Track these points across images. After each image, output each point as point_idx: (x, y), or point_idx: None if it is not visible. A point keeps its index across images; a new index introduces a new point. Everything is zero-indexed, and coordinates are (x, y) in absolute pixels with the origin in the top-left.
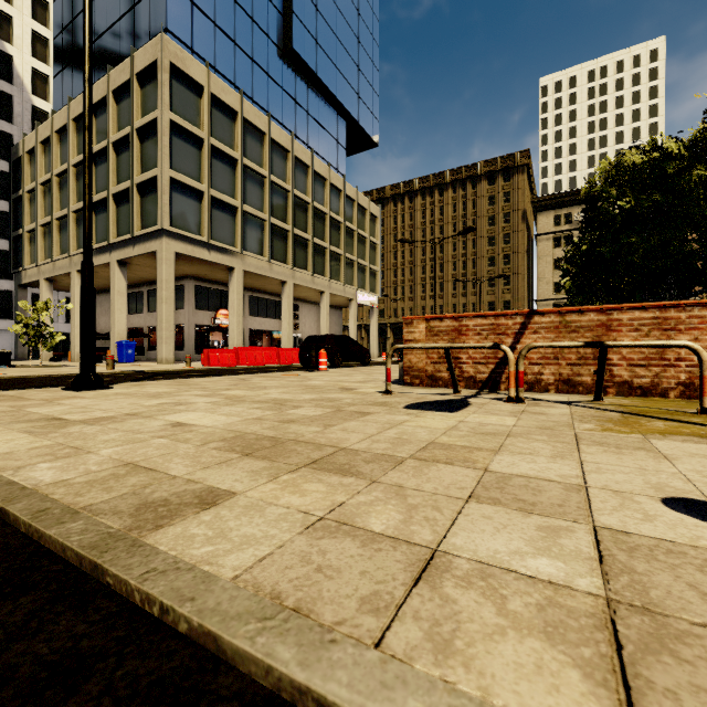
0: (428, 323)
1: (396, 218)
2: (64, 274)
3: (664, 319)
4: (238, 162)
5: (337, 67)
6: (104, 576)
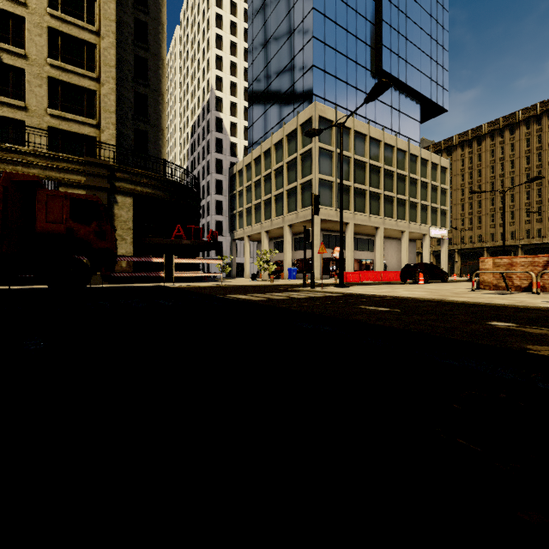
0: (493, 261)
1: (463, 160)
2: (257, 233)
3: None
4: (351, 159)
5: (413, 66)
6: (443, 301)
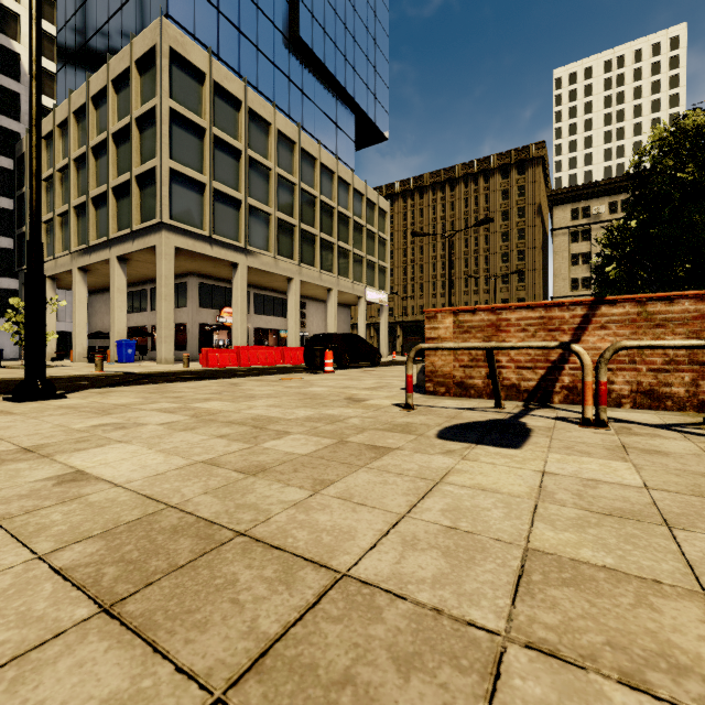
0: (456, 316)
1: (405, 214)
2: (66, 272)
3: None
4: (241, 154)
5: (345, 58)
6: None
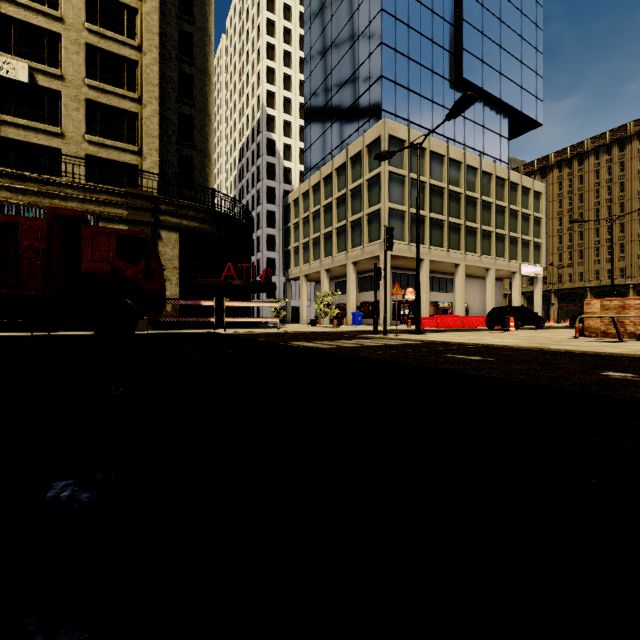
0: (601, 303)
1: (561, 183)
2: (316, 272)
3: None
4: (426, 184)
5: (500, 73)
6: (543, 349)
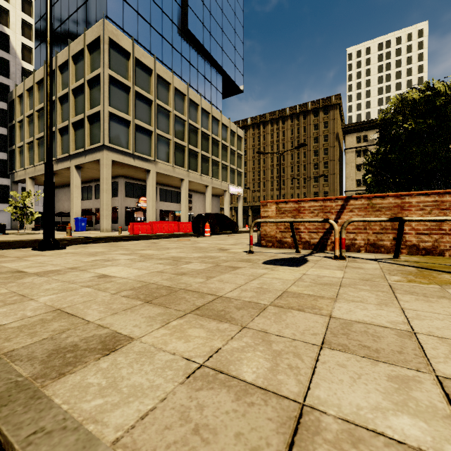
0: (277, 205)
1: (254, 138)
2: (41, 174)
3: (441, 202)
4: (152, 102)
5: (216, 41)
6: None
